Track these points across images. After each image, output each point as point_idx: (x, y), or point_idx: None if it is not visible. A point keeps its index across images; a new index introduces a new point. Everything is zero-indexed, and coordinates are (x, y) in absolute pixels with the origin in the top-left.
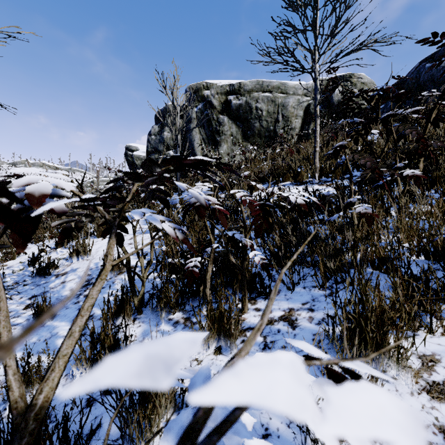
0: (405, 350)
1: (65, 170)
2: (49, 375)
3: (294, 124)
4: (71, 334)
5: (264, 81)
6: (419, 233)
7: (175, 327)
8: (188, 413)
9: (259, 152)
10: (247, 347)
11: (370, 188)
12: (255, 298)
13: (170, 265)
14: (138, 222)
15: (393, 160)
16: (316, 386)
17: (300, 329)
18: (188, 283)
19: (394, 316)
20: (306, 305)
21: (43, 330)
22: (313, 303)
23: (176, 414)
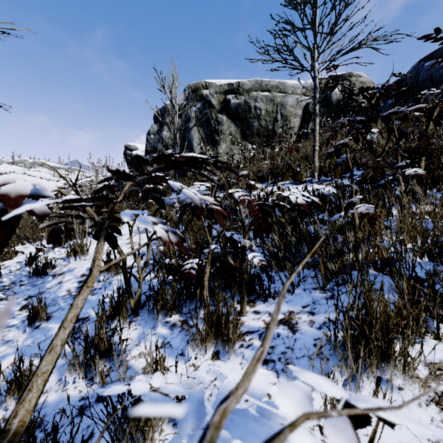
0: (412, 358)
1: (64, 169)
2: (25, 396)
3: (293, 123)
4: (52, 349)
5: (263, 80)
6: (423, 234)
7: (172, 330)
8: (179, 439)
9: (257, 151)
10: (244, 383)
11: (371, 188)
12: (254, 300)
13: (167, 266)
14: (134, 222)
15: (394, 159)
16: (329, 431)
17: (300, 333)
18: (184, 285)
19: (400, 323)
20: (306, 308)
21: (38, 332)
22: (314, 306)
23: (172, 424)
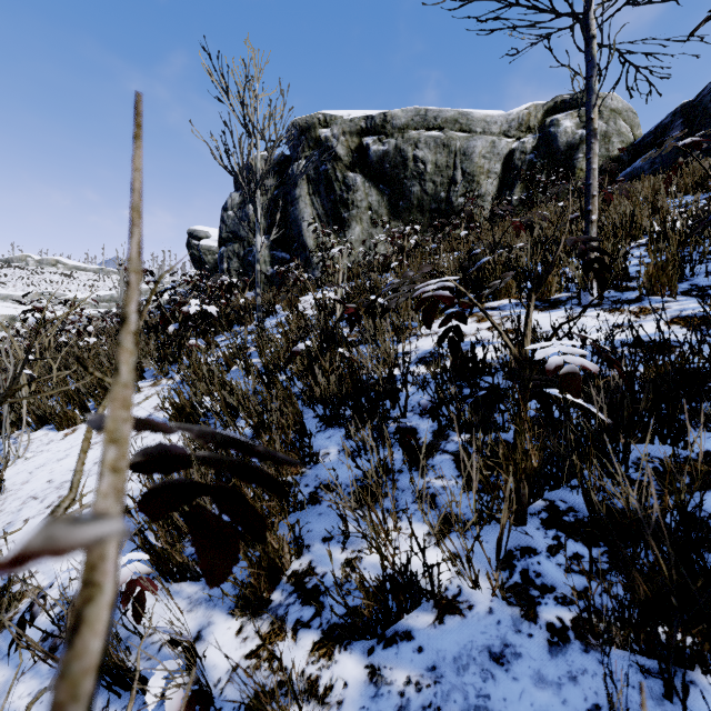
0: None
1: (92, 271)
2: None
3: (484, 187)
4: None
5: (429, 110)
6: None
7: None
8: None
9: (423, 237)
10: None
11: None
12: None
13: None
14: None
15: None
16: None
17: None
18: None
19: None
20: None
21: None
22: None
23: None
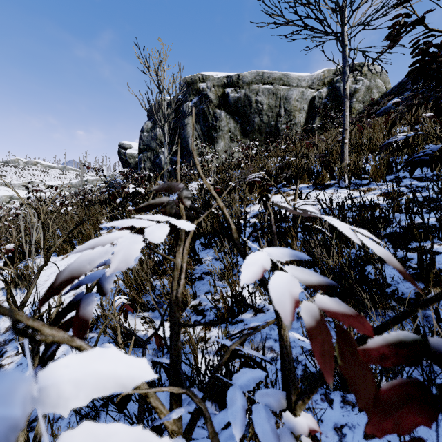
0: None
1: (59, 168)
2: None
3: (297, 118)
4: None
5: (265, 72)
6: None
7: None
8: None
9: (260, 149)
10: None
11: None
12: None
13: None
14: (35, 280)
15: None
16: None
17: None
18: None
19: None
20: None
21: None
22: None
23: None
